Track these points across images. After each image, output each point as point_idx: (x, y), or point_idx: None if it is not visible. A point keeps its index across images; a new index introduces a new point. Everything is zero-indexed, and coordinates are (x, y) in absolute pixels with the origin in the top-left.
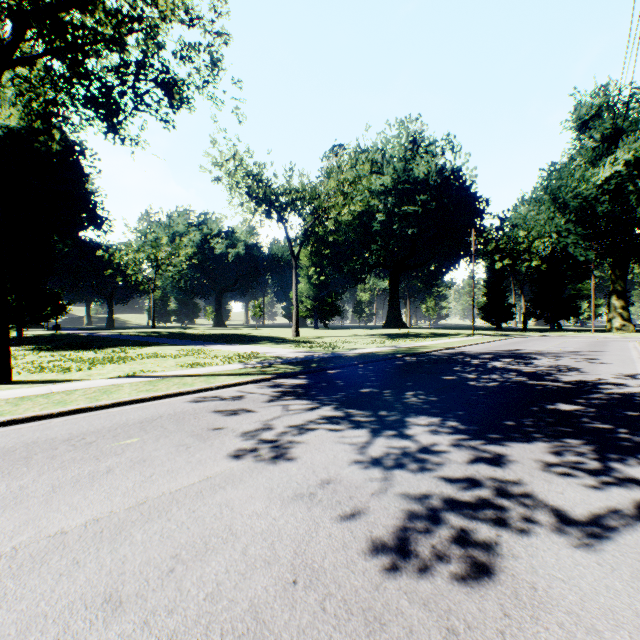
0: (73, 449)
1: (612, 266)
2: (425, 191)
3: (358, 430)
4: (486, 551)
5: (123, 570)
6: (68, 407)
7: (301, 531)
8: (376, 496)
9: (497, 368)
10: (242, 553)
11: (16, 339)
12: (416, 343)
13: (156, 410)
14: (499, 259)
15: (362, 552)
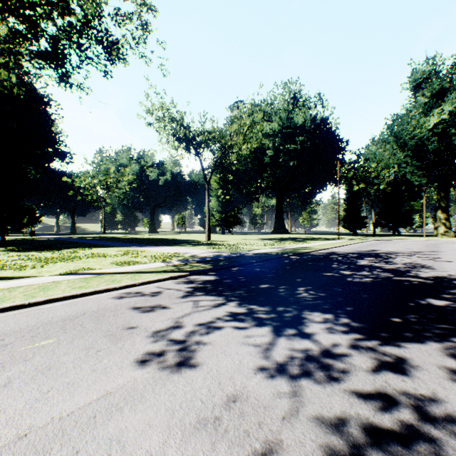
0: None
1: (438, 189)
2: (302, 134)
3: (261, 328)
4: None
5: None
6: (3, 305)
7: None
8: (288, 422)
9: (365, 265)
10: None
11: None
12: (298, 245)
13: (82, 306)
14: (356, 184)
15: None
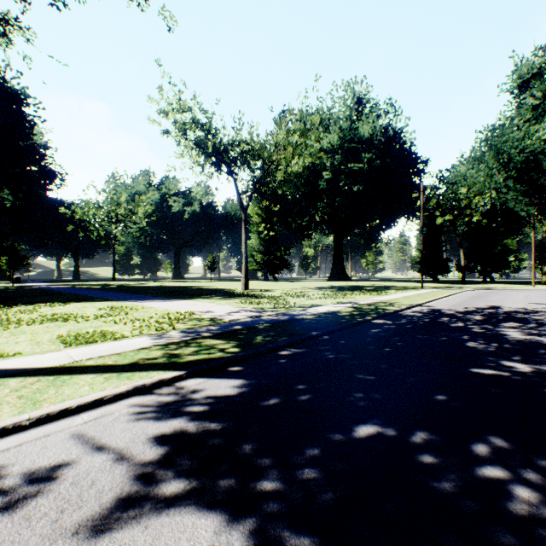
0: None
1: None
2: (369, 151)
3: None
4: None
5: None
6: None
7: None
8: None
9: (530, 344)
10: None
11: None
12: (374, 298)
13: None
14: (439, 215)
15: None
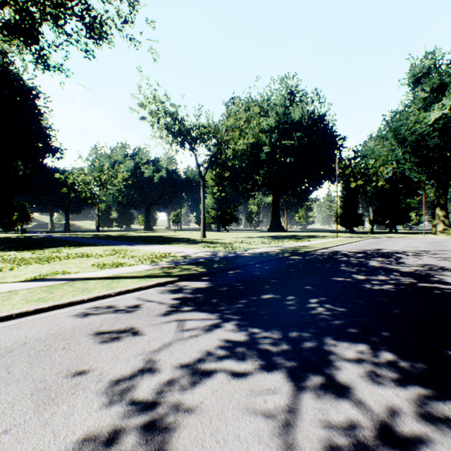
0: None
1: (436, 186)
2: (299, 130)
3: (271, 374)
4: None
5: None
6: None
7: None
8: None
9: (378, 268)
10: None
11: None
12: (297, 243)
13: (27, 331)
14: (353, 180)
15: None
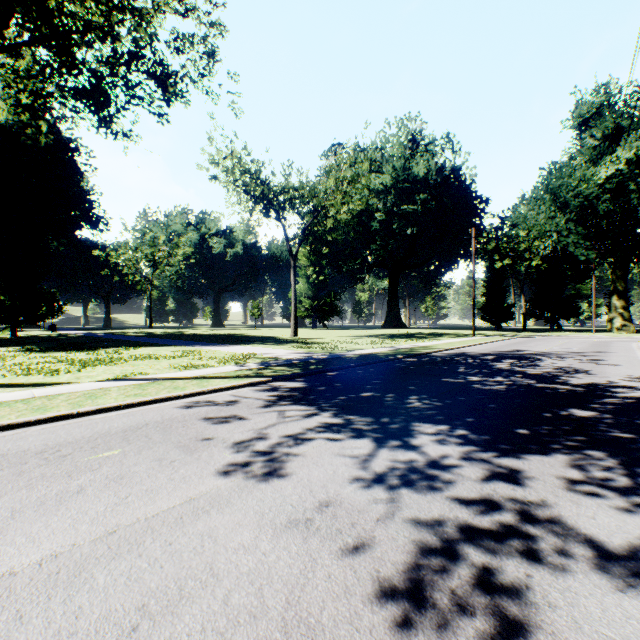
0: (44, 463)
1: (613, 266)
2: (425, 190)
3: (360, 440)
4: (517, 598)
5: (75, 628)
6: (47, 414)
7: (295, 571)
8: (382, 523)
9: (502, 370)
10: (223, 602)
11: (9, 339)
12: (416, 343)
13: (142, 417)
14: (499, 259)
15: (368, 600)
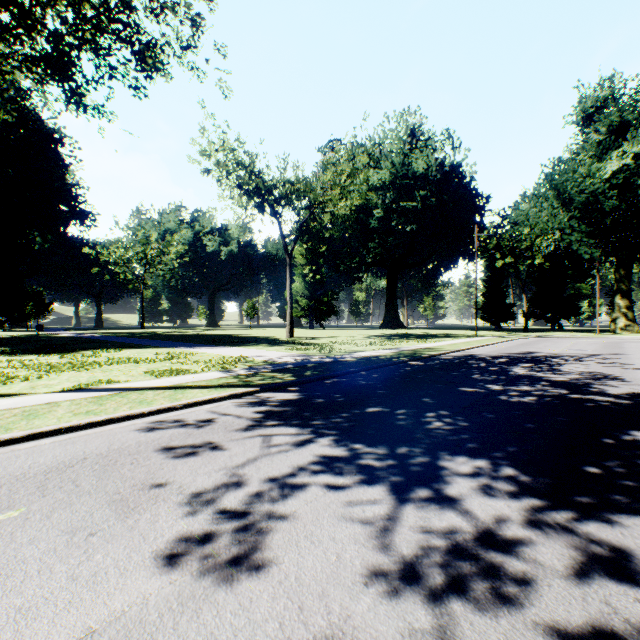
0: None
1: (616, 264)
2: (424, 187)
3: (372, 488)
4: None
5: None
6: None
7: None
8: None
9: (522, 376)
10: None
11: None
12: (419, 345)
13: (84, 446)
14: (500, 257)
15: None
